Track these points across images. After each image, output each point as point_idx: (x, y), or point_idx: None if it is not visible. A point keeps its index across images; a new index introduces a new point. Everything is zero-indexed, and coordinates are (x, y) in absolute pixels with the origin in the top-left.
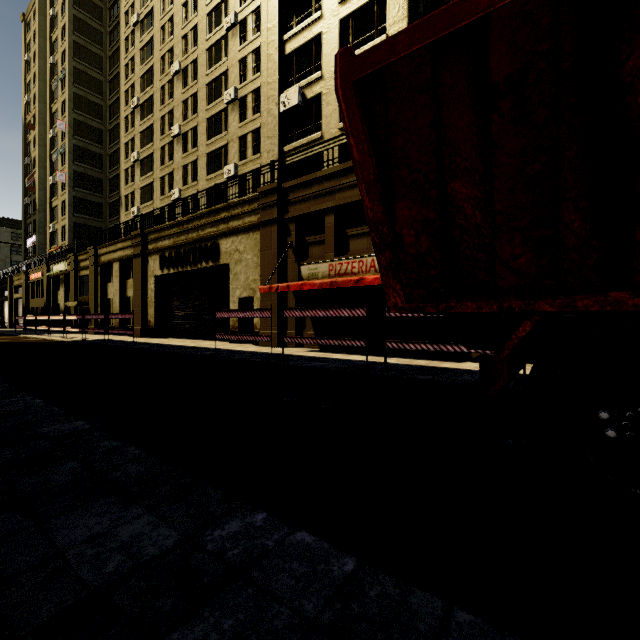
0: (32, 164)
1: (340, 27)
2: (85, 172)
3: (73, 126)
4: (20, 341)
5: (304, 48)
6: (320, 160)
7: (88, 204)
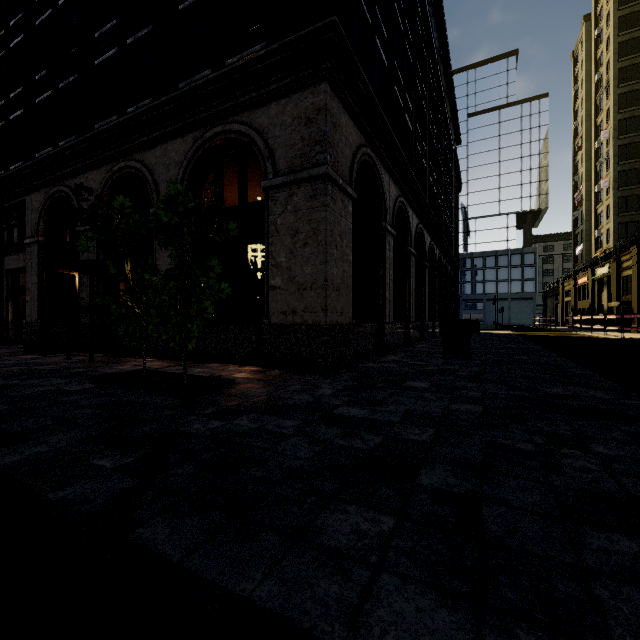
0: (579, 180)
1: None
2: (630, 168)
3: (617, 128)
4: (567, 336)
5: None
6: None
7: (634, 199)
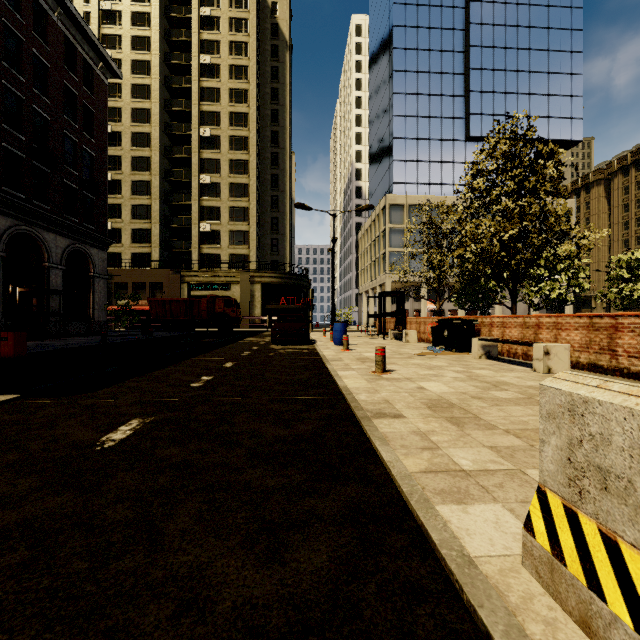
0: None
1: (131, 207)
2: None
3: None
4: None
5: (113, 205)
6: (121, 255)
7: None
